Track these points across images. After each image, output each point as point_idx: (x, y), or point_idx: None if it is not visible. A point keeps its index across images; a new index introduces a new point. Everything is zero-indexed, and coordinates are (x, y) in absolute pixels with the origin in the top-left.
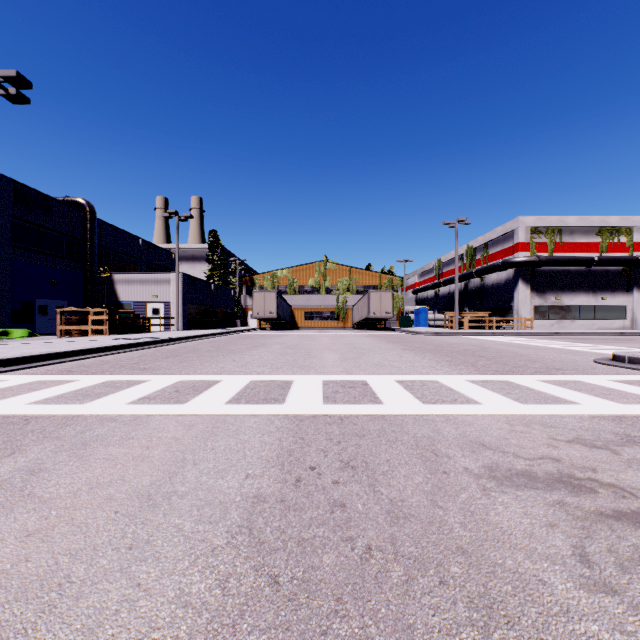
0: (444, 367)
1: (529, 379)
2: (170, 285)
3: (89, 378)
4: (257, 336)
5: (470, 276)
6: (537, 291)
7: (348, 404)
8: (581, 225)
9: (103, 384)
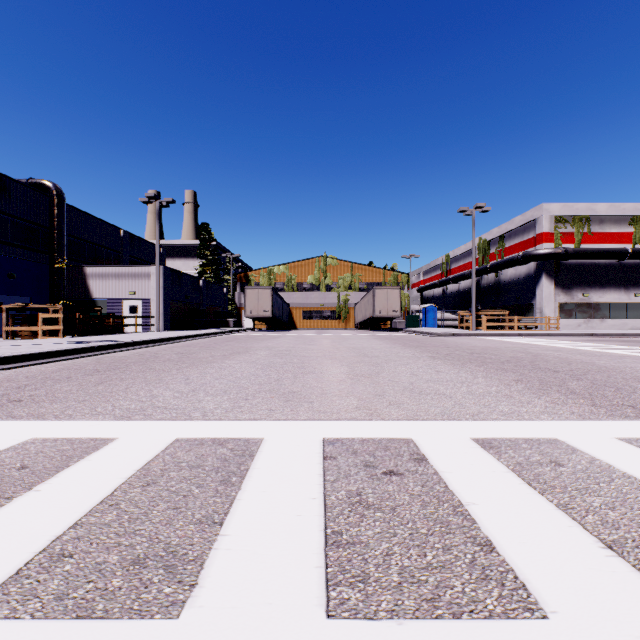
0: (528, 396)
1: None
2: (150, 280)
3: None
4: (246, 338)
5: (484, 271)
6: (562, 287)
7: (417, 616)
8: (612, 213)
9: None
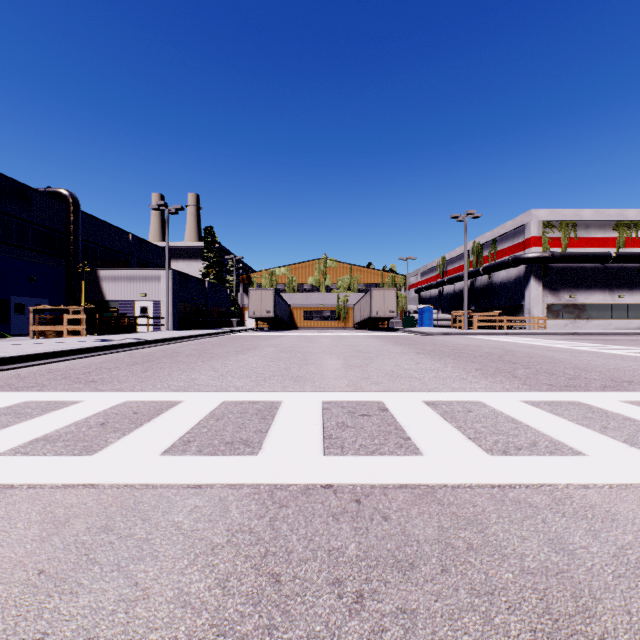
0: (479, 379)
1: (609, 399)
2: (159, 282)
3: (0, 397)
4: (251, 337)
5: (477, 274)
6: (550, 289)
7: (364, 455)
8: (597, 219)
9: (7, 409)
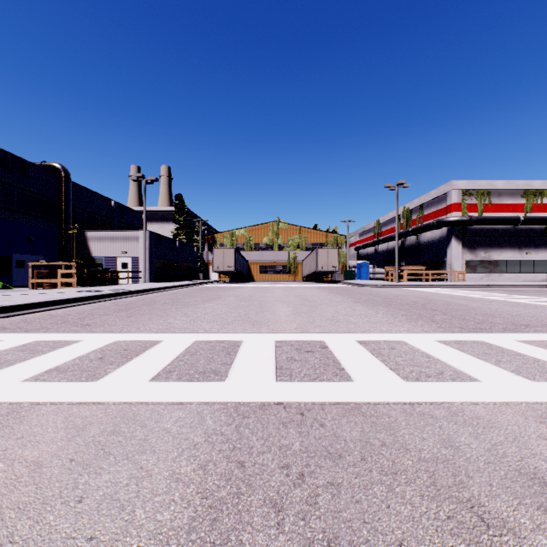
0: (403, 323)
1: (506, 339)
2: (138, 242)
3: (15, 338)
4: (216, 288)
5: (407, 234)
6: (468, 247)
7: (308, 381)
8: (508, 188)
9: (23, 347)
